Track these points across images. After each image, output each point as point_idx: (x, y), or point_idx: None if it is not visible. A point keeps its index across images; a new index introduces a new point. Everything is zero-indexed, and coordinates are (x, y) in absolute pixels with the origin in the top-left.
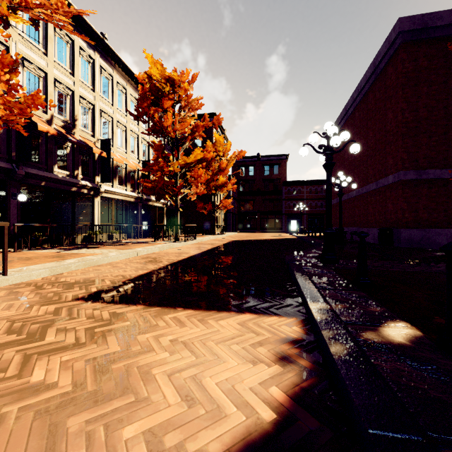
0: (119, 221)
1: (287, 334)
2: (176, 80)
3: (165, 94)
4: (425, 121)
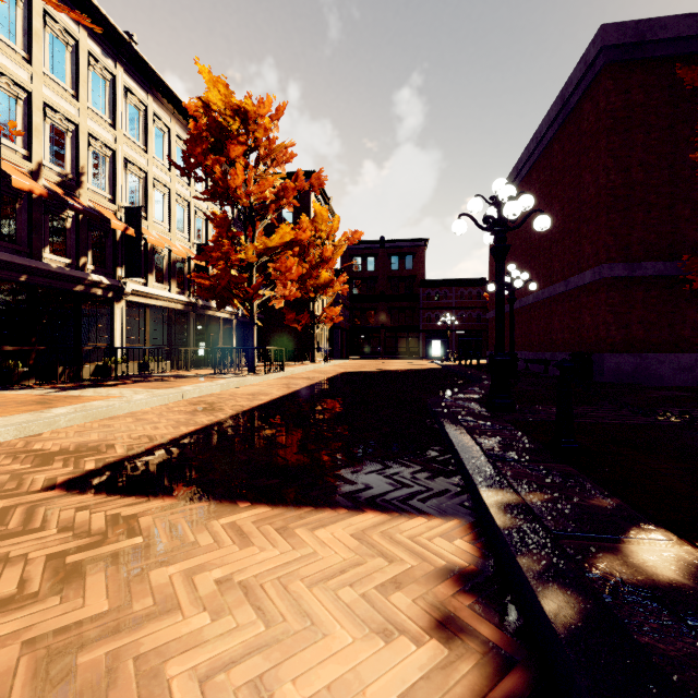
0: (158, 341)
1: (447, 558)
2: (250, 111)
3: (232, 134)
4: (641, 187)
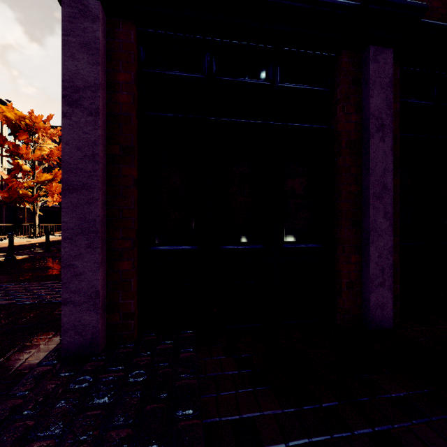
0: None
1: None
2: (29, 123)
3: (21, 130)
4: None
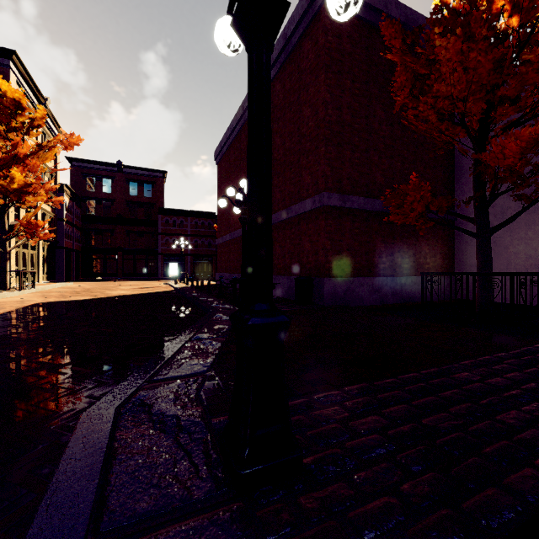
0: None
1: None
2: None
3: None
4: (349, 128)
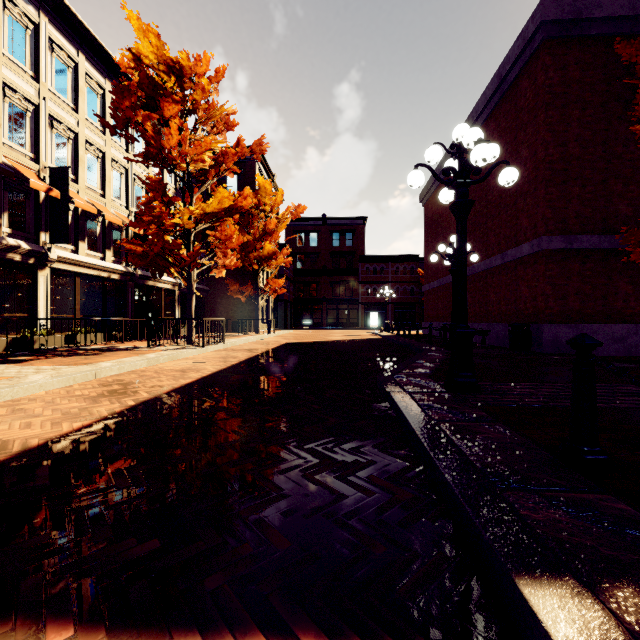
0: (90, 312)
1: None
2: (185, 67)
3: (167, 91)
4: (577, 162)
